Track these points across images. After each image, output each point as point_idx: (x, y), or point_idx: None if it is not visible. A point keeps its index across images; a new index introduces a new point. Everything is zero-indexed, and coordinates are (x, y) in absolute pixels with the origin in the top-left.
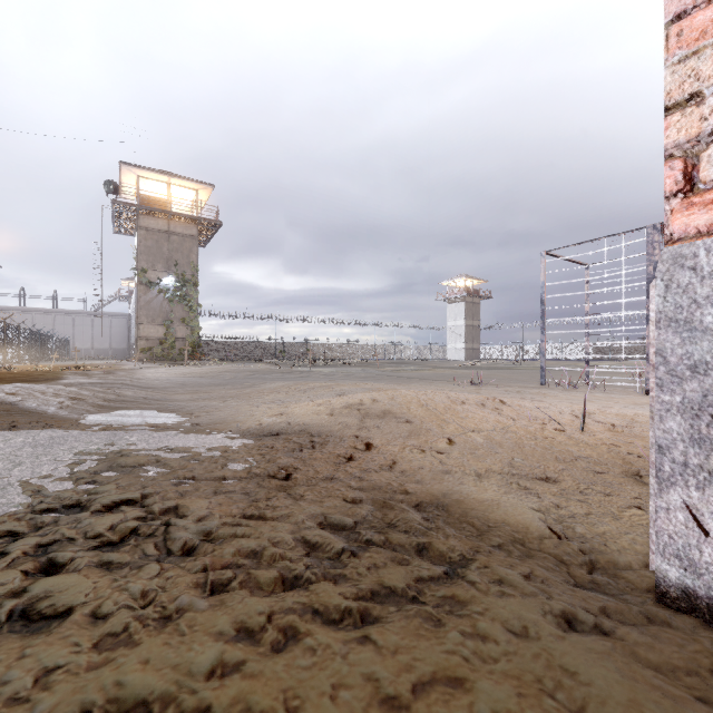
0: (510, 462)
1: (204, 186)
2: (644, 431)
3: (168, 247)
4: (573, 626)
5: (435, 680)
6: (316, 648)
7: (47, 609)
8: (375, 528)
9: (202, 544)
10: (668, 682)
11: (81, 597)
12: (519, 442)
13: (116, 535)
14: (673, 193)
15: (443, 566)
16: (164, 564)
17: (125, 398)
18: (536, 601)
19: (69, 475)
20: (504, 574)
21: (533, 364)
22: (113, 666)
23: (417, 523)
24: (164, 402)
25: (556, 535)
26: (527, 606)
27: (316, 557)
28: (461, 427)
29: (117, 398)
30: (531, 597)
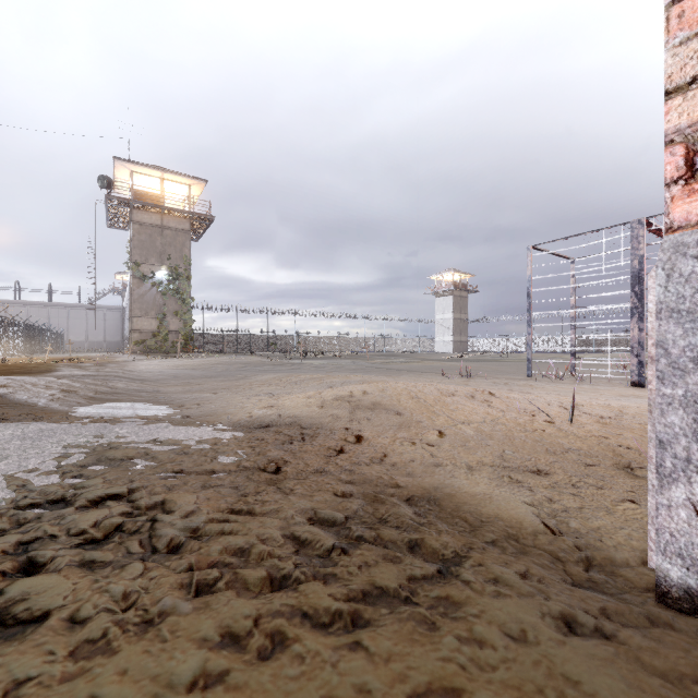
0: (501, 455)
1: (197, 181)
2: (632, 423)
3: (161, 242)
4: (572, 629)
5: (430, 691)
6: (305, 656)
7: (22, 614)
8: (366, 524)
9: (188, 541)
10: (677, 692)
11: (60, 600)
12: (509, 434)
13: (100, 532)
14: (674, 179)
15: (437, 564)
16: (148, 563)
17: (117, 390)
18: (533, 601)
19: (56, 468)
20: (499, 572)
21: (519, 357)
22: (88, 678)
23: (408, 518)
24: (155, 394)
25: (550, 530)
26: (524, 608)
27: (306, 555)
28: (451, 419)
29: (109, 390)
30: (529, 598)
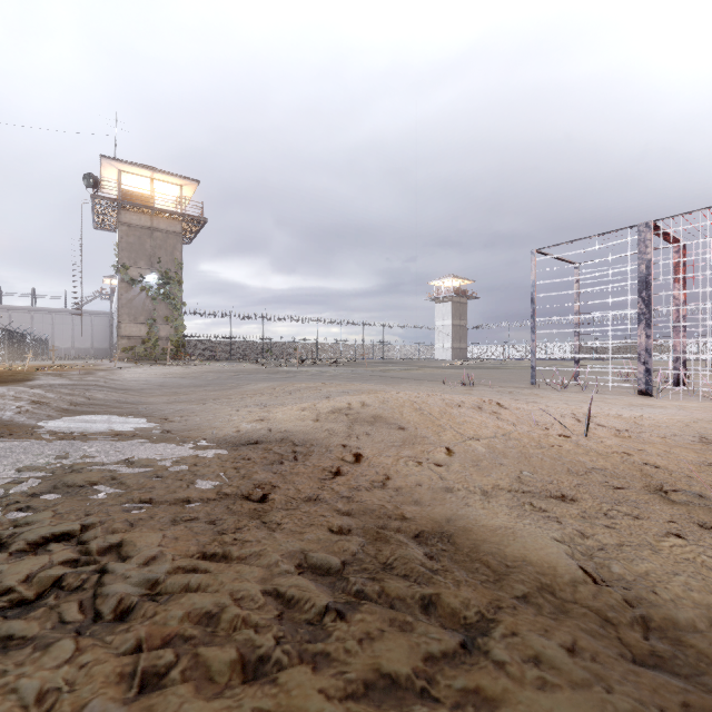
0: (519, 477)
1: (188, 182)
2: (652, 436)
3: (151, 244)
4: None
5: None
6: None
7: None
8: (368, 572)
9: (141, 604)
10: None
11: None
12: (525, 452)
13: (32, 589)
14: None
15: (458, 633)
16: (82, 640)
17: (94, 401)
18: (592, 696)
19: (1, 498)
20: (540, 647)
21: (519, 364)
22: None
23: (419, 563)
24: (137, 406)
25: (591, 578)
26: (583, 708)
27: (292, 620)
28: (459, 434)
29: (86, 401)
30: (585, 690)
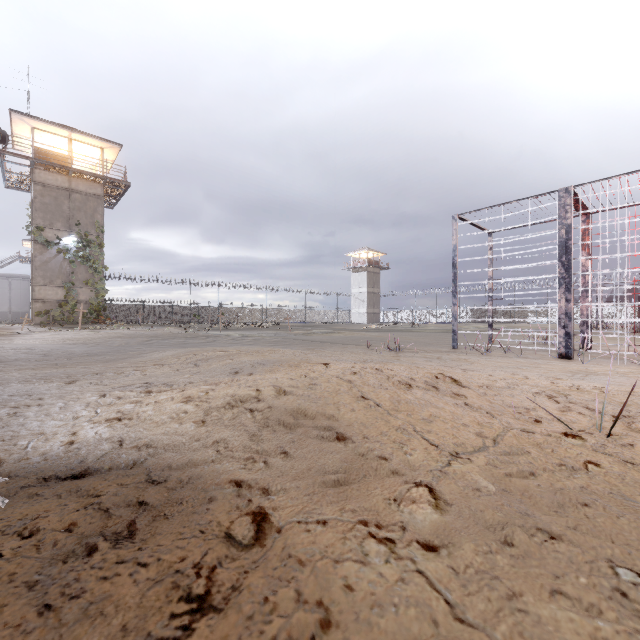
0: (624, 595)
1: (110, 145)
2: None
3: (69, 206)
4: None
5: None
6: None
7: None
8: None
9: None
10: None
11: None
12: (560, 488)
13: None
14: None
15: None
16: None
17: None
18: None
19: None
20: None
21: (426, 327)
22: None
23: None
24: None
25: None
26: None
27: None
28: (433, 445)
29: None
30: None
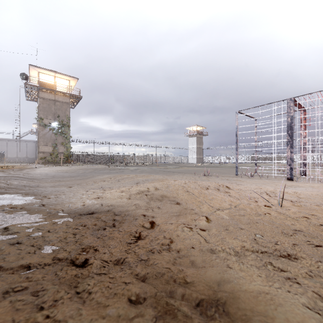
0: (255, 239)
1: (73, 78)
2: (312, 205)
3: (54, 108)
4: None
5: None
6: None
7: None
8: None
9: None
10: None
11: None
12: (251, 218)
13: None
14: None
15: None
16: None
17: (11, 186)
18: None
19: None
20: None
21: (226, 165)
22: None
23: None
24: (33, 188)
25: None
26: None
27: None
28: (211, 206)
29: (5, 186)
30: None
